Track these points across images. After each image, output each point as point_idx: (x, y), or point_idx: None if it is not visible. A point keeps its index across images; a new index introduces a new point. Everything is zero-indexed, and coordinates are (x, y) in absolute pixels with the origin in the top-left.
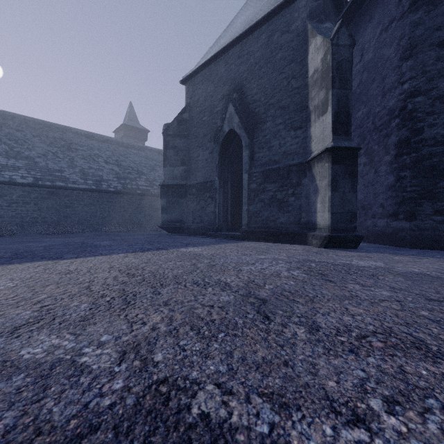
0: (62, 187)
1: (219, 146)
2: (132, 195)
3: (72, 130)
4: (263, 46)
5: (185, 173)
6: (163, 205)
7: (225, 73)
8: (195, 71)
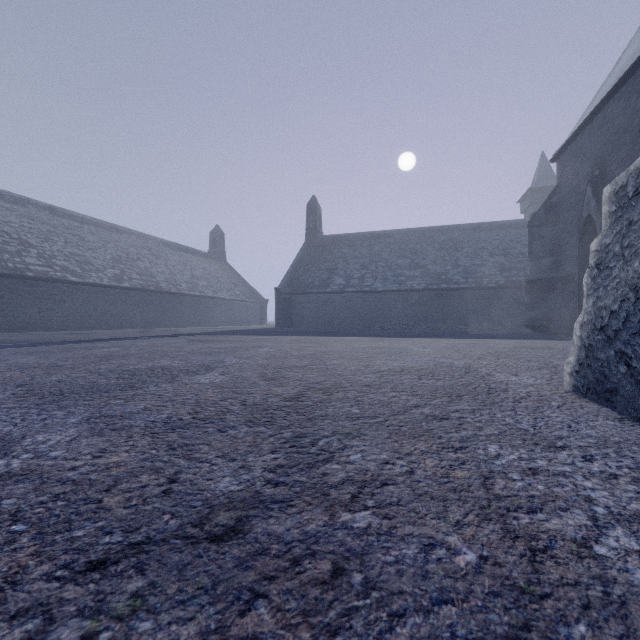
0: (445, 289)
1: (578, 234)
2: (517, 289)
3: (460, 227)
4: (622, 112)
5: (554, 265)
6: (527, 301)
7: (589, 147)
8: (561, 149)
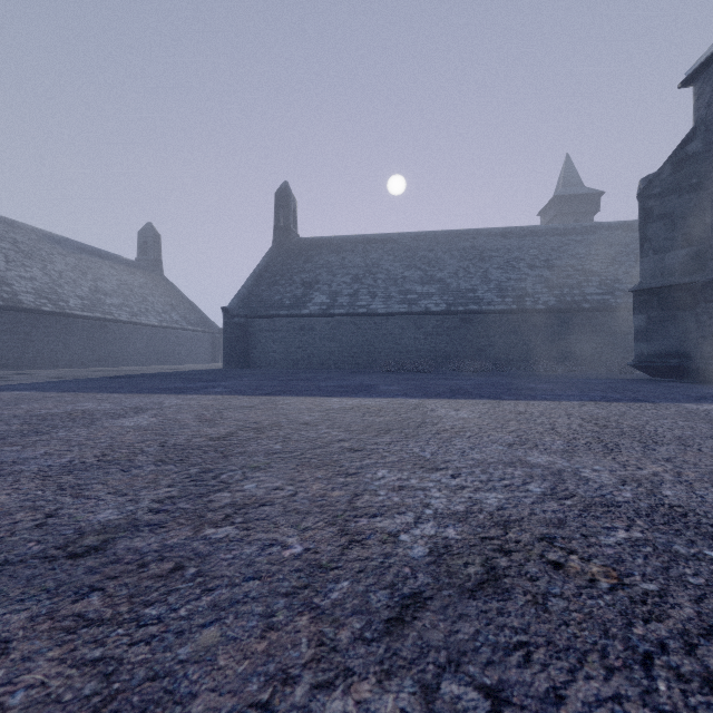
0: (475, 312)
1: None
2: (574, 313)
3: (484, 232)
4: None
5: (692, 261)
6: (638, 325)
7: None
8: None
